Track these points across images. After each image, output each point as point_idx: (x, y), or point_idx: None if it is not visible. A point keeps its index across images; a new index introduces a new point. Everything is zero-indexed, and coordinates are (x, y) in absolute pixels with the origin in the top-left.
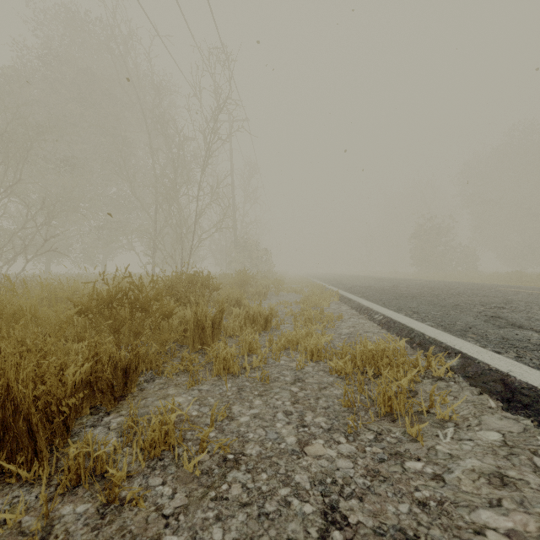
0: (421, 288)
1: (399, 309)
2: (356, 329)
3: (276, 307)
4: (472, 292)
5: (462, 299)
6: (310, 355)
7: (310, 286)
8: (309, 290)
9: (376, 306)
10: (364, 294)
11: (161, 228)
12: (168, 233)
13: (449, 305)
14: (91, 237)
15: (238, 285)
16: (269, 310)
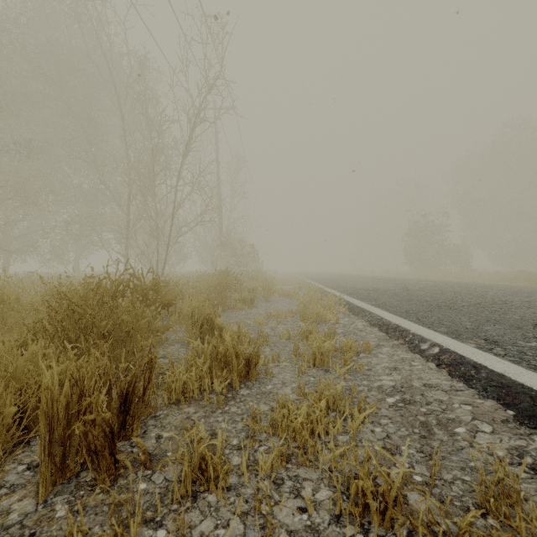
0: (442, 292)
1: (453, 332)
2: (405, 377)
3: (265, 321)
4: (517, 299)
5: (528, 313)
6: (356, 506)
7: (304, 288)
8: (304, 294)
9: (412, 325)
10: (377, 302)
11: (135, 221)
12: (141, 227)
13: (523, 324)
14: (57, 232)
15: (216, 290)
16: (256, 327)
